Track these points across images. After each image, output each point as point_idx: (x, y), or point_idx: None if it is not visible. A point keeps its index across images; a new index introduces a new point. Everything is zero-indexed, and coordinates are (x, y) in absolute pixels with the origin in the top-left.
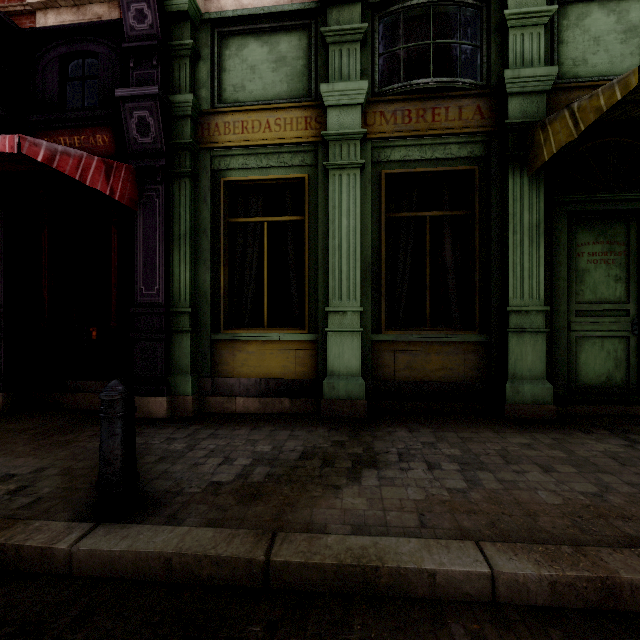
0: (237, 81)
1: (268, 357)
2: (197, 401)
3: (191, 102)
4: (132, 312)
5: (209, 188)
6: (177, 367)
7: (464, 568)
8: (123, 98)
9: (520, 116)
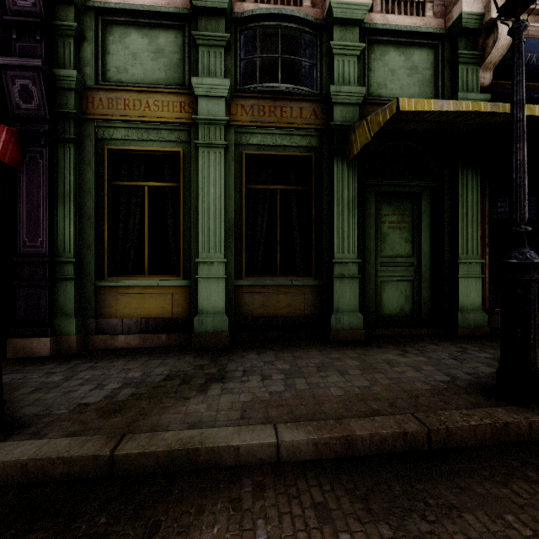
0: (120, 64)
1: (148, 300)
2: (81, 340)
3: (75, 77)
4: (16, 261)
5: (93, 154)
6: (61, 310)
7: (259, 441)
8: (4, 66)
9: (341, 120)
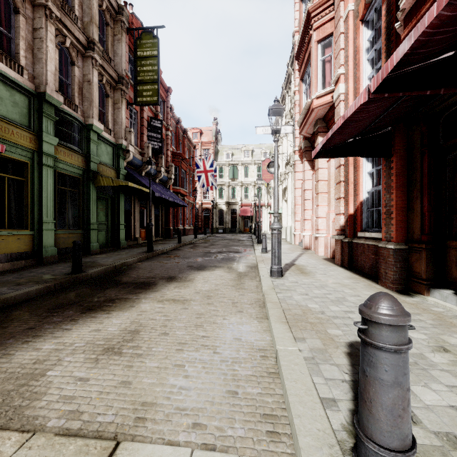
0: None
1: (11, 243)
2: None
3: None
4: None
5: None
6: None
7: (132, 260)
8: None
9: (93, 168)
